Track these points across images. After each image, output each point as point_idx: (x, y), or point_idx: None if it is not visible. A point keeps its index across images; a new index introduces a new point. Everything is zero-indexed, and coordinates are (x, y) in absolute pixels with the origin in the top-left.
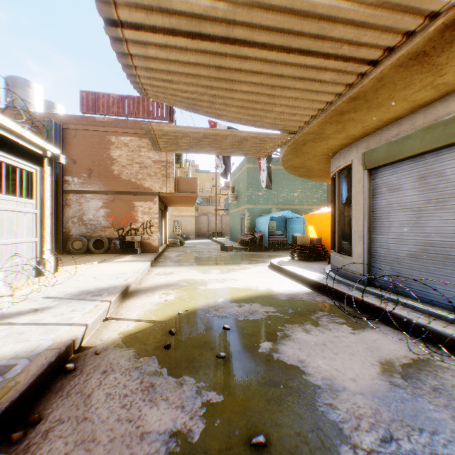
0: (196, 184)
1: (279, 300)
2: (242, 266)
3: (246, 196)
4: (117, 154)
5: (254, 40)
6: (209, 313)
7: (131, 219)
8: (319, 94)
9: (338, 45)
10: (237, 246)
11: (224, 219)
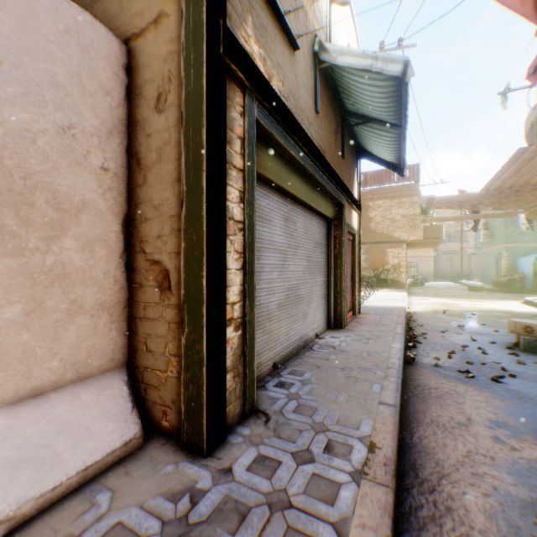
0: (441, 231)
1: (513, 313)
2: (490, 300)
3: (502, 234)
4: (373, 214)
5: (484, 200)
6: (461, 311)
7: (383, 262)
8: (531, 201)
9: (528, 194)
10: (489, 288)
11: (472, 258)
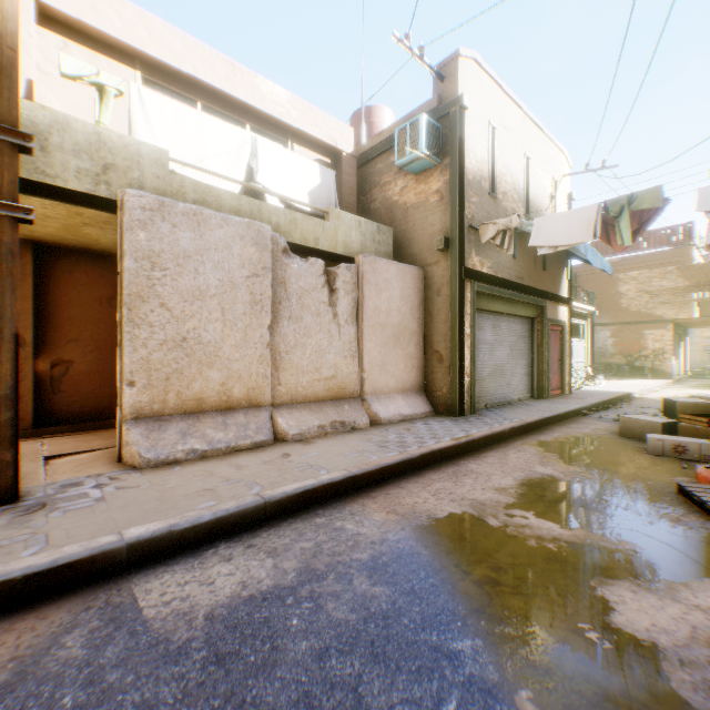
0: None
1: None
2: None
3: None
4: (624, 289)
5: None
6: None
7: (638, 346)
8: None
9: None
10: None
11: None
